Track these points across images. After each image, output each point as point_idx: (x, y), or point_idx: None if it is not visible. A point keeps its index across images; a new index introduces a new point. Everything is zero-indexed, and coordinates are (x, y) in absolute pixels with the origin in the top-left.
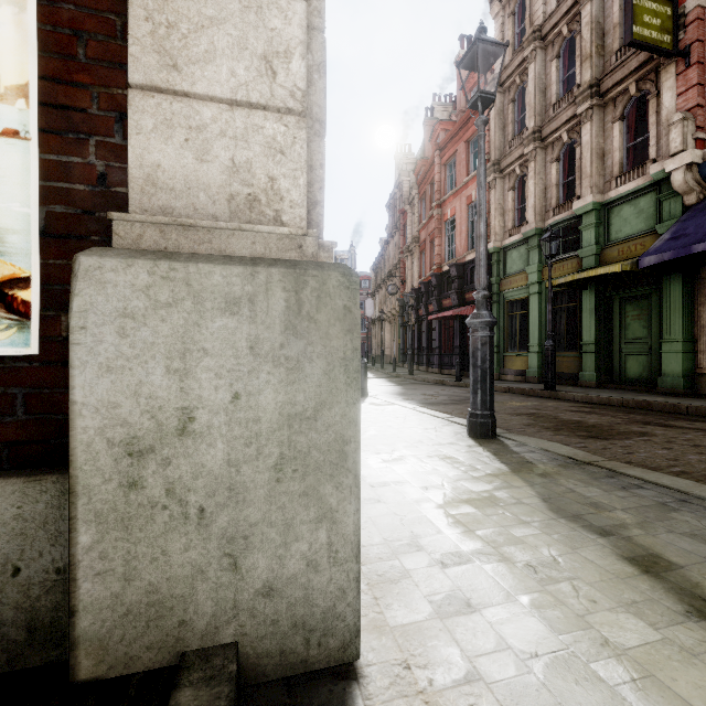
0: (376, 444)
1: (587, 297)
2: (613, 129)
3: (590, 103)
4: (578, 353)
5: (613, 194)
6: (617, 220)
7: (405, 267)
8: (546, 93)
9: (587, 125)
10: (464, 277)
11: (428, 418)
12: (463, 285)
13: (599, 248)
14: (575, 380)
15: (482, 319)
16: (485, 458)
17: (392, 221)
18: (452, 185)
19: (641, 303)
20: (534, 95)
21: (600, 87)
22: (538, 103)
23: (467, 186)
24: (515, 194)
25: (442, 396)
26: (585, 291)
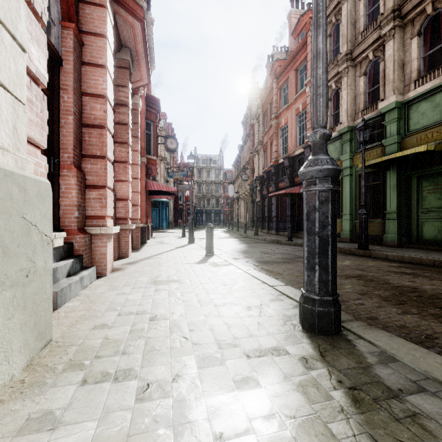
0: (164, 349)
1: (390, 176)
2: (412, 43)
3: (393, 24)
4: (382, 220)
5: (412, 94)
6: (415, 114)
7: (253, 162)
8: (355, 25)
9: (390, 42)
10: (294, 166)
11: (257, 286)
12: (293, 172)
13: (400, 138)
14: (379, 240)
15: (322, 166)
16: (342, 423)
17: (245, 132)
18: (285, 103)
19: (436, 180)
20: (346, 27)
21: (401, 11)
22: (350, 32)
23: (296, 102)
24: (331, 104)
25: (276, 254)
26: (388, 172)
